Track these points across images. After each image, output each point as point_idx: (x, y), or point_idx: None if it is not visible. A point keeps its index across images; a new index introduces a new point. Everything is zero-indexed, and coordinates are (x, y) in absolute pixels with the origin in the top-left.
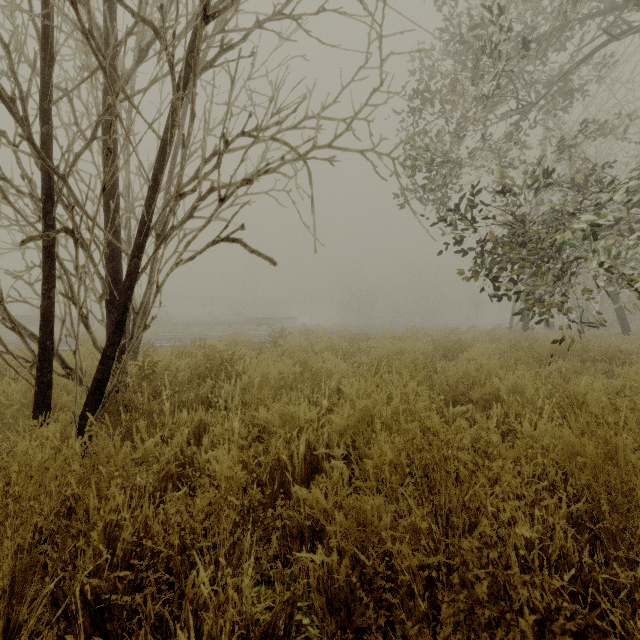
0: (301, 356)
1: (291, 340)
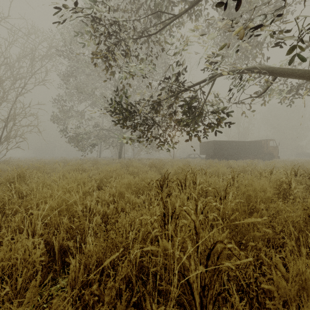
0: (22, 161)
1: (15, 160)
